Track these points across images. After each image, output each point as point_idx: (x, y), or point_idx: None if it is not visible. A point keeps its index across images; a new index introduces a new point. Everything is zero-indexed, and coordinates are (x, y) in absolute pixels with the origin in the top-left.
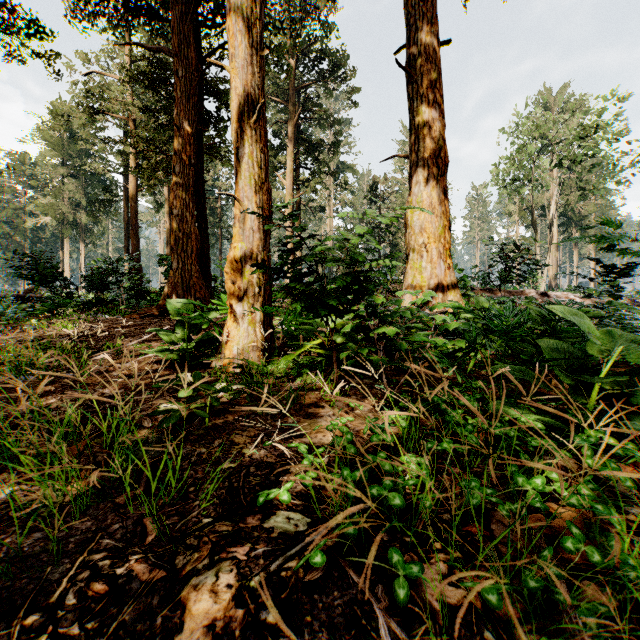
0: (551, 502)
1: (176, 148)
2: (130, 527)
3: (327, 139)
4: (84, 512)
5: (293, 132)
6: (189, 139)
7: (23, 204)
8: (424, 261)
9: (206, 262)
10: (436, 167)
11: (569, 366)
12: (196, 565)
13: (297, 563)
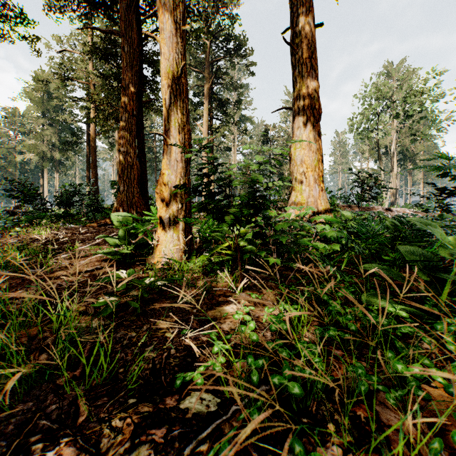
0: (423, 384)
1: (122, 103)
2: (65, 408)
3: (232, 98)
4: (28, 393)
5: (208, 93)
6: (132, 96)
7: (14, 145)
8: (304, 185)
9: (145, 186)
10: (312, 116)
11: (426, 266)
12: (118, 448)
13: (208, 446)
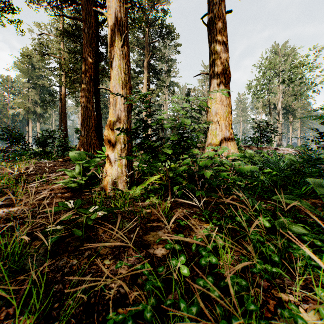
0: None
1: (83, 70)
2: None
3: (164, 69)
4: None
5: (147, 65)
6: (90, 65)
7: (8, 102)
8: (217, 130)
9: (100, 131)
10: (224, 79)
11: None
12: None
13: None
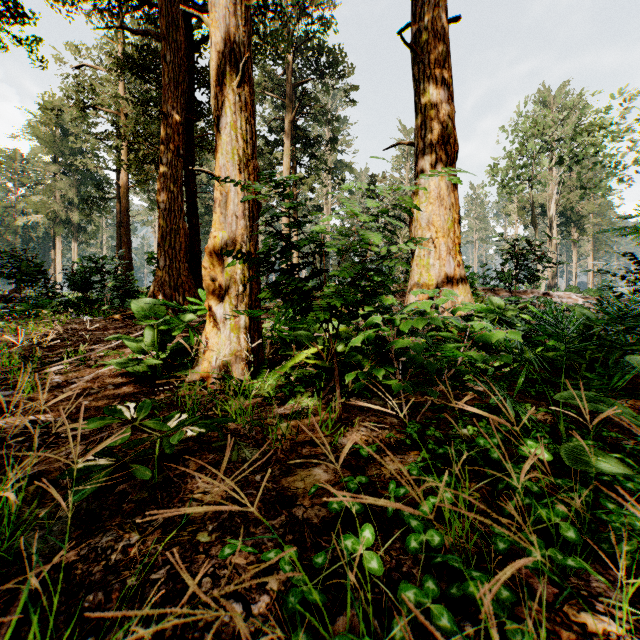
0: None
1: (163, 137)
2: None
3: (324, 137)
4: None
5: (290, 128)
6: (177, 128)
7: (14, 202)
8: (432, 258)
9: (197, 260)
10: (445, 154)
11: None
12: None
13: None
